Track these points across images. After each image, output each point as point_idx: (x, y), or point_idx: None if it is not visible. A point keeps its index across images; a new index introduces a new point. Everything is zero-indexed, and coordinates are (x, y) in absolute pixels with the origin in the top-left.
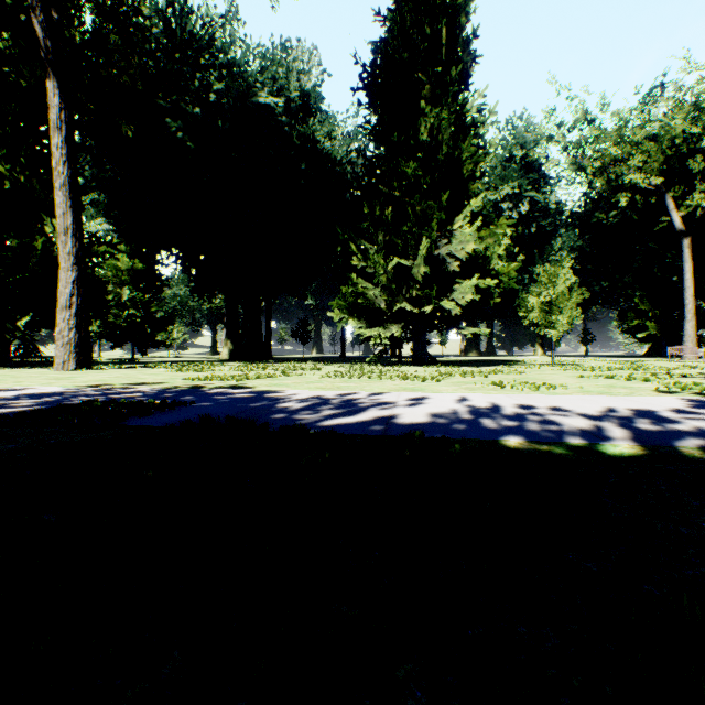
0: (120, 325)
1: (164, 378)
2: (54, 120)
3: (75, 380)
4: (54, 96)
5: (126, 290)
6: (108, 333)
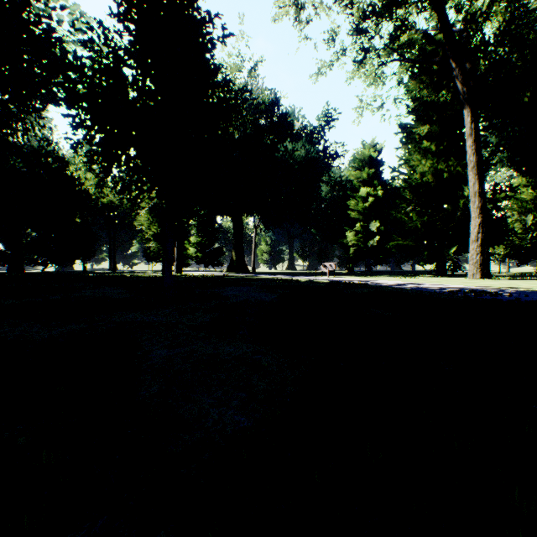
0: (523, 246)
1: (535, 286)
2: (466, 132)
3: (474, 284)
4: (466, 118)
5: (528, 217)
6: (512, 253)
